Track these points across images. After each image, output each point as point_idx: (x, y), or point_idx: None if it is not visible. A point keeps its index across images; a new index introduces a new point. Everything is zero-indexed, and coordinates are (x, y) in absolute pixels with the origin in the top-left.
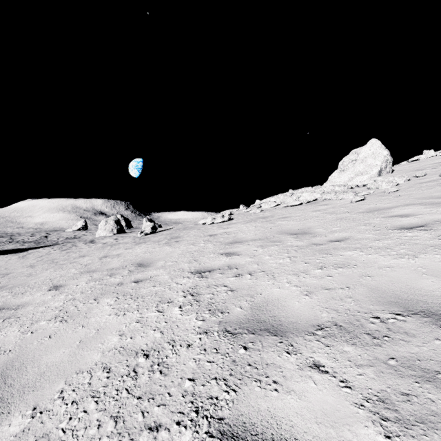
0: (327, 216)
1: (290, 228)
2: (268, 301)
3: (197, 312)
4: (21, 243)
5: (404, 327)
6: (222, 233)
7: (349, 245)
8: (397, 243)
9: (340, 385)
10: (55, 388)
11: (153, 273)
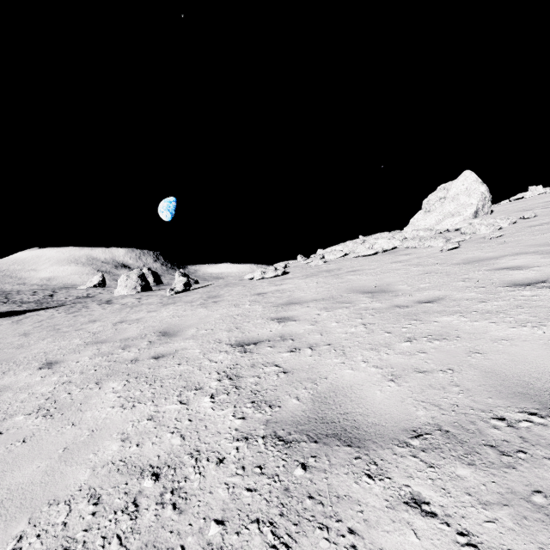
0: (411, 269)
1: (363, 284)
2: (337, 389)
3: (235, 405)
4: (18, 304)
5: (547, 436)
6: (274, 291)
7: (445, 308)
8: (512, 305)
9: (459, 541)
10: (11, 532)
11: (180, 345)
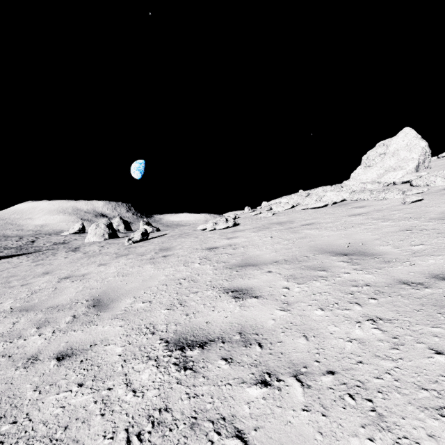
0: (380, 224)
1: (329, 242)
2: None
3: None
4: (1, 249)
5: None
6: (226, 245)
7: None
8: None
9: None
10: None
11: (102, 330)
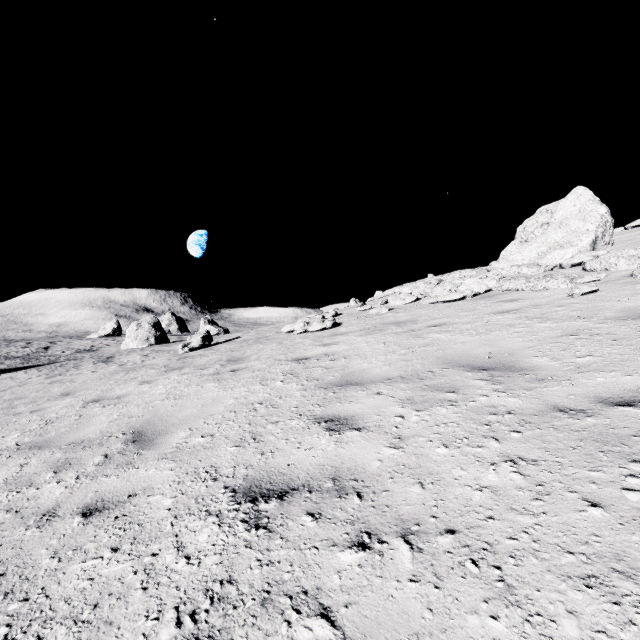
0: (537, 325)
1: (463, 351)
2: None
3: None
4: (0, 360)
5: None
6: (322, 355)
7: None
8: None
9: None
10: None
11: (145, 475)
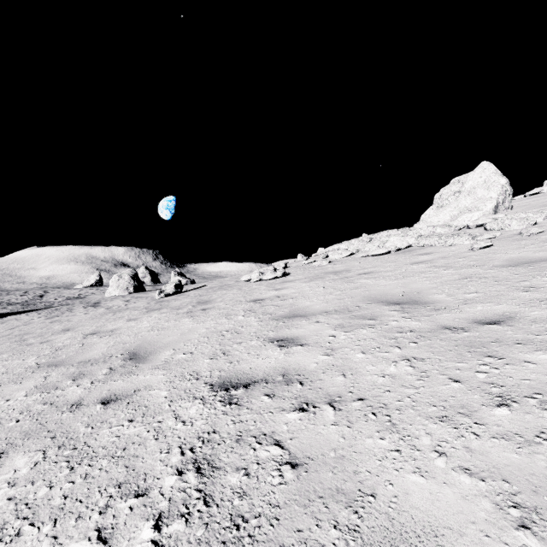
0: (441, 272)
1: (384, 291)
2: (405, 541)
3: None
4: (3, 305)
5: None
6: (274, 297)
7: (527, 335)
8: None
9: None
10: None
11: (144, 379)
